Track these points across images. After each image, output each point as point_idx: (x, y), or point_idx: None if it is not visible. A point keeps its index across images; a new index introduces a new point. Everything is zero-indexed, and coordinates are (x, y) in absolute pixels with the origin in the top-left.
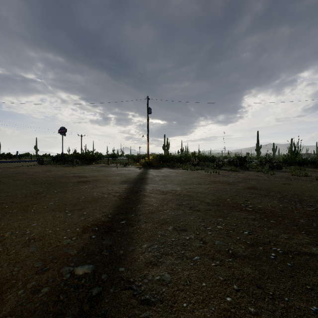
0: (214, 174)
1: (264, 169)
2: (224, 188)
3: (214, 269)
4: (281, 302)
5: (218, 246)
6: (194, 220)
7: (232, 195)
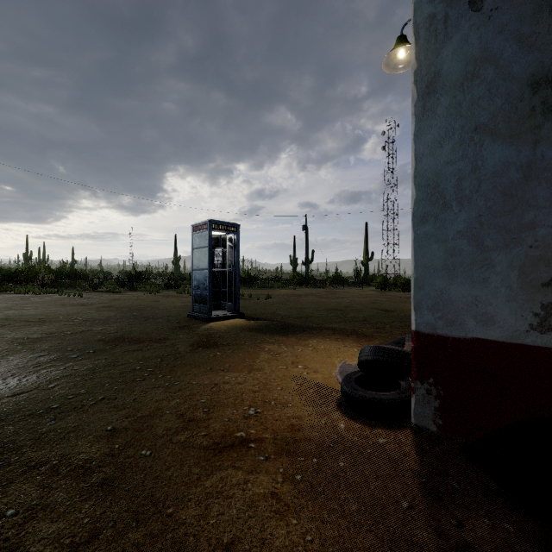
0: (74, 297)
1: (148, 287)
2: (69, 309)
3: (5, 343)
4: (42, 344)
5: (17, 337)
6: (2, 332)
7: (72, 313)
